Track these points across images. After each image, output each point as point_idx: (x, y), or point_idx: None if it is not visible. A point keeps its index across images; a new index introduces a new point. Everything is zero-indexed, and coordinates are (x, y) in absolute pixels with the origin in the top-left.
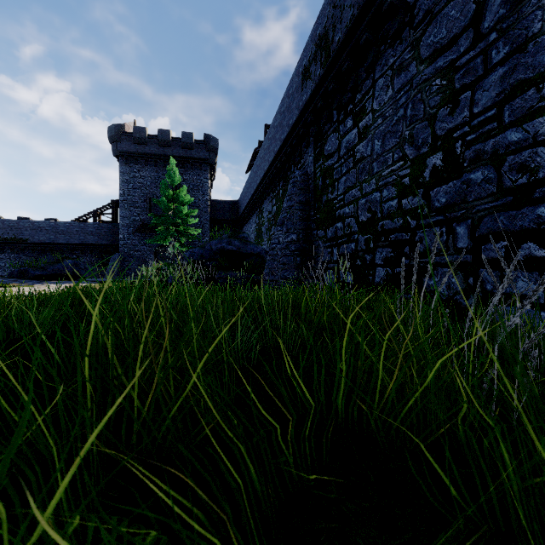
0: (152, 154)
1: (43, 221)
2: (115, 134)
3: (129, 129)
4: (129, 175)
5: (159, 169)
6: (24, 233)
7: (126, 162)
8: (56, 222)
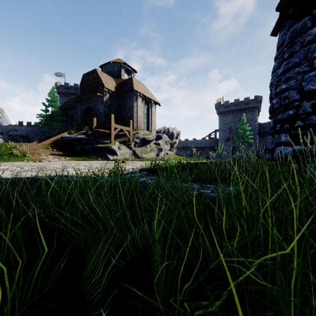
0: (231, 110)
1: (193, 140)
2: (217, 106)
3: (220, 100)
4: (222, 120)
5: (234, 115)
6: (188, 144)
7: (221, 115)
8: (197, 140)
